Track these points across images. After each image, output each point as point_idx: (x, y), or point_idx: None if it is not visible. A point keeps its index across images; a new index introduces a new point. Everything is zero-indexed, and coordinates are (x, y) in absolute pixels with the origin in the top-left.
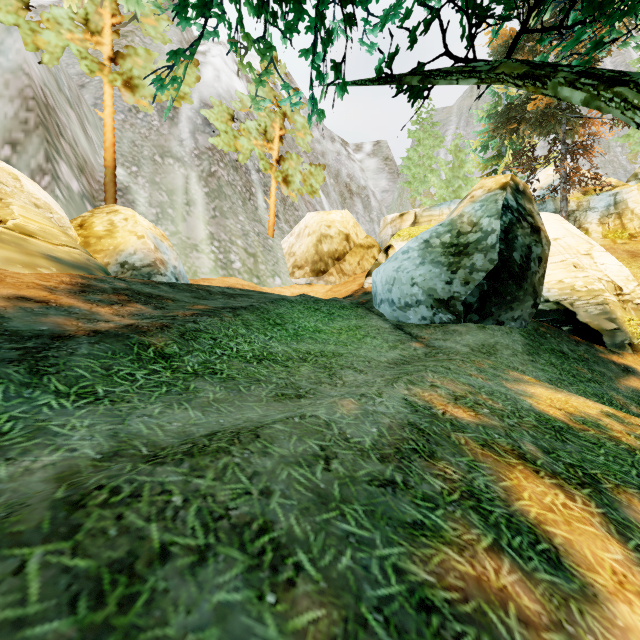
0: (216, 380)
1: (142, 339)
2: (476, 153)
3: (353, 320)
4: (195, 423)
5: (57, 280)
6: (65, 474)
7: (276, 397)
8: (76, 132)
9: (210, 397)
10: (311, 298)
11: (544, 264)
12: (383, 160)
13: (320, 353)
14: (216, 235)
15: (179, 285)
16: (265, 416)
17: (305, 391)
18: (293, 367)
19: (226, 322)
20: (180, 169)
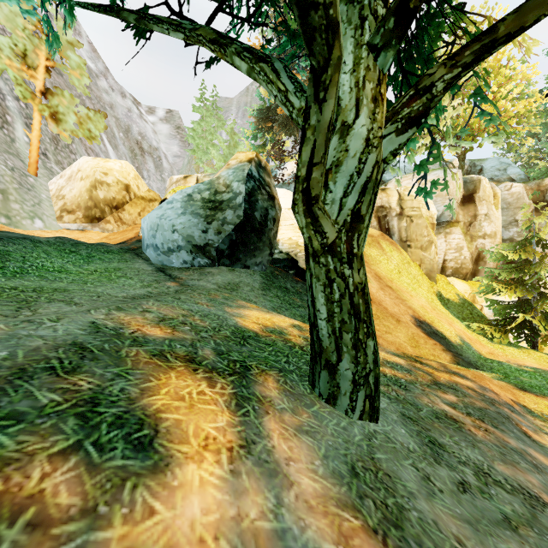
0: None
1: None
2: (249, 140)
3: (115, 263)
4: None
5: None
6: None
7: None
8: None
9: None
10: (70, 241)
11: (277, 224)
12: (175, 128)
13: (34, 289)
14: None
15: None
16: None
17: None
18: None
19: None
20: None
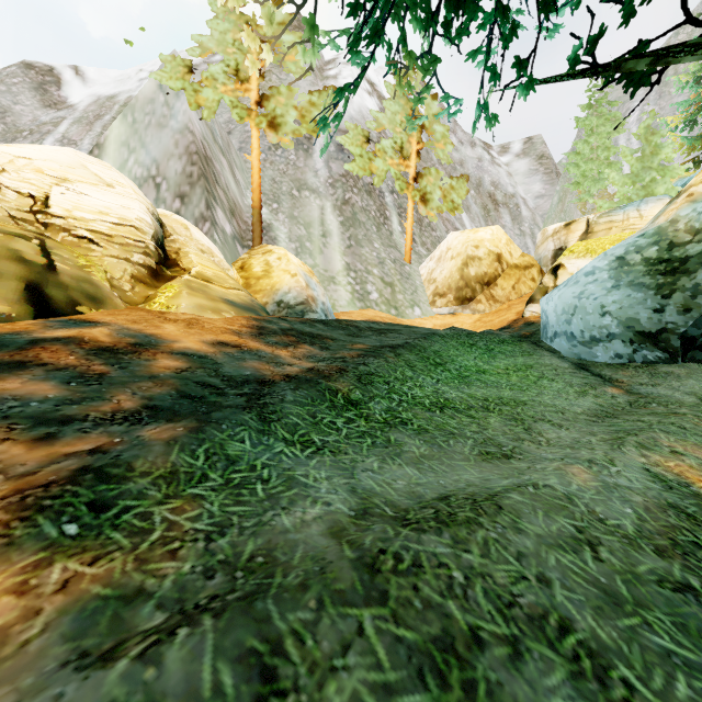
0: (411, 432)
1: (329, 384)
2: (675, 132)
3: (519, 357)
4: (418, 482)
5: (238, 323)
6: (335, 530)
7: (482, 456)
8: (227, 178)
9: (416, 452)
10: (463, 331)
11: None
12: (537, 159)
13: (499, 400)
14: (352, 265)
15: (330, 322)
16: (486, 480)
17: (509, 450)
18: (480, 418)
19: (391, 363)
20: (316, 200)
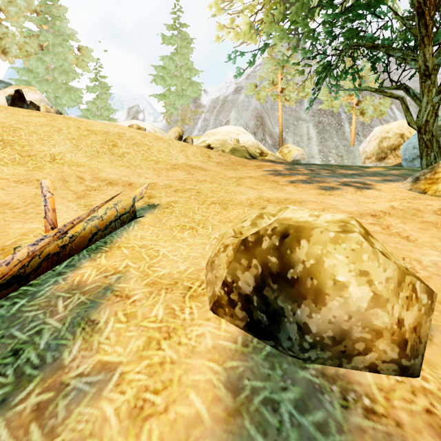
0: None
1: None
2: None
3: None
4: None
5: (285, 161)
6: None
7: None
8: (268, 123)
9: None
10: None
11: None
12: None
13: None
14: (322, 150)
15: None
16: None
17: None
18: None
19: None
20: (305, 124)
